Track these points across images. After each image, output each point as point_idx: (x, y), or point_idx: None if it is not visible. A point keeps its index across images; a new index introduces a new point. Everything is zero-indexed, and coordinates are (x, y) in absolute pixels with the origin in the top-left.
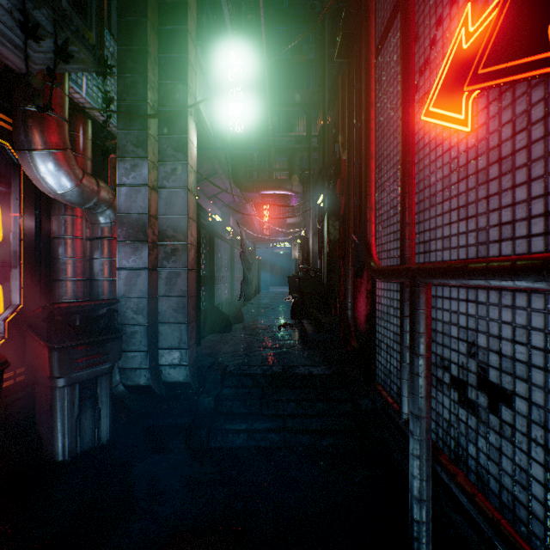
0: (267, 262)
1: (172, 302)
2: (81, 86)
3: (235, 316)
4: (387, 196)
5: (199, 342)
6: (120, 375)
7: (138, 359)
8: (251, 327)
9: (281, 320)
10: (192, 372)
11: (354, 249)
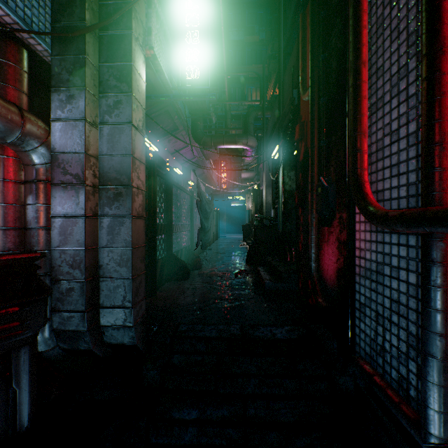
0: (224, 213)
1: (114, 255)
2: (4, 0)
3: (193, 263)
4: (376, 121)
5: (154, 292)
6: (56, 338)
7: (75, 320)
8: (208, 274)
9: (237, 267)
10: (140, 332)
11: (321, 194)
